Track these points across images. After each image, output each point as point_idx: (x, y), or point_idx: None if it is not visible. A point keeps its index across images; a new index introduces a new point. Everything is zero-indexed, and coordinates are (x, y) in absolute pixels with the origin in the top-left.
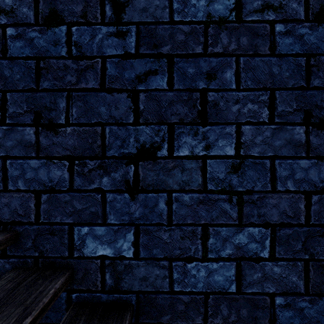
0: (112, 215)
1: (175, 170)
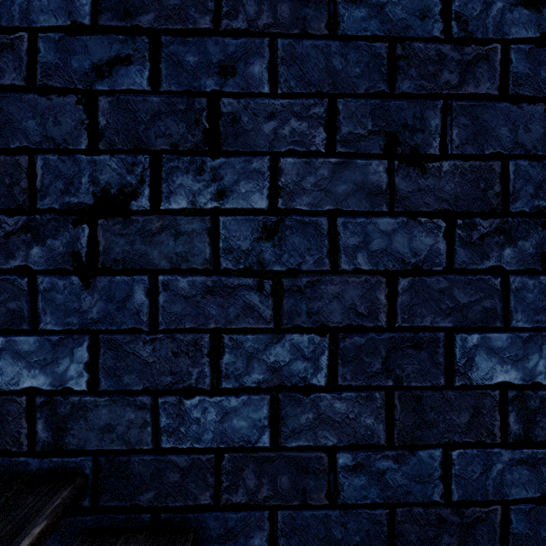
0: (49, 315)
1: (163, 234)
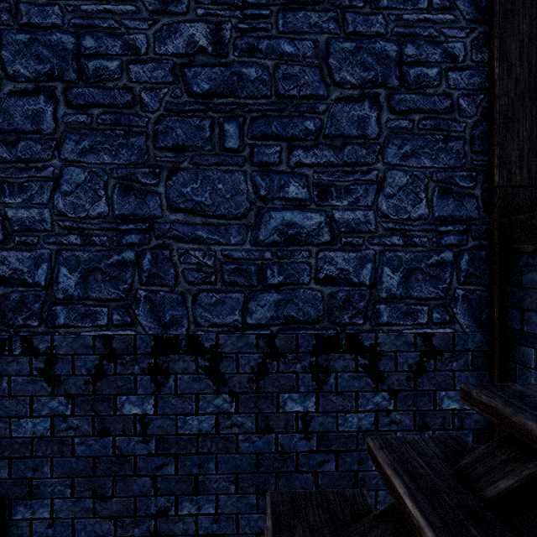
0: None
1: (179, 522)
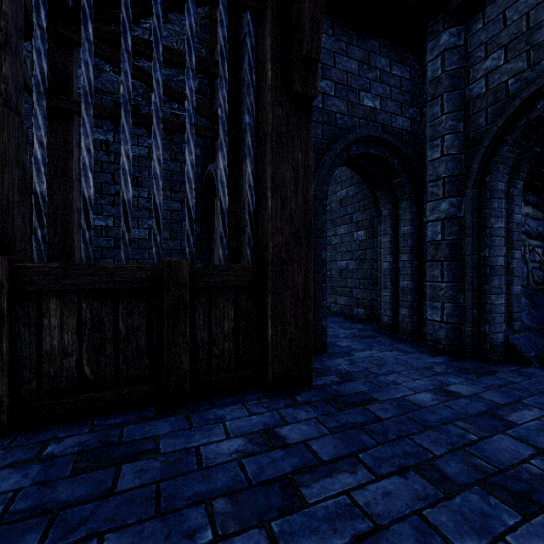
0: None
1: None
